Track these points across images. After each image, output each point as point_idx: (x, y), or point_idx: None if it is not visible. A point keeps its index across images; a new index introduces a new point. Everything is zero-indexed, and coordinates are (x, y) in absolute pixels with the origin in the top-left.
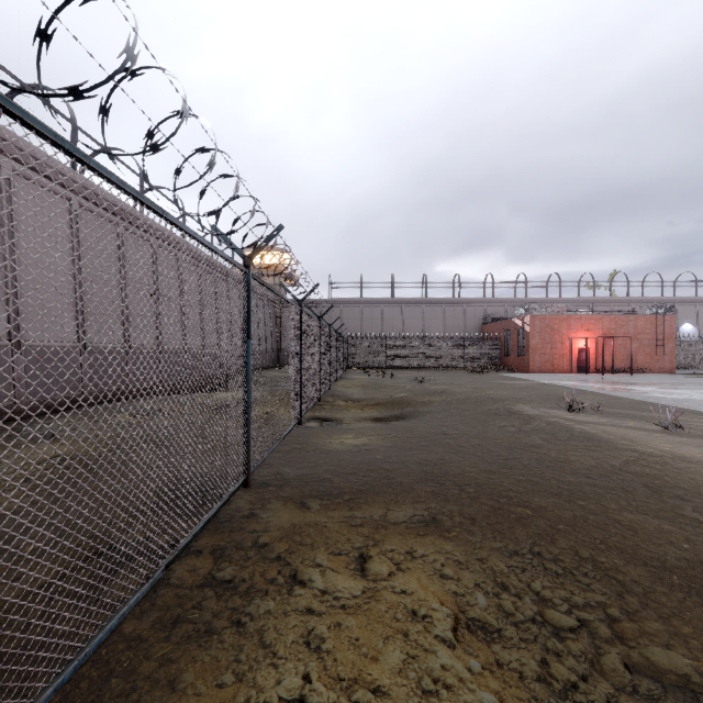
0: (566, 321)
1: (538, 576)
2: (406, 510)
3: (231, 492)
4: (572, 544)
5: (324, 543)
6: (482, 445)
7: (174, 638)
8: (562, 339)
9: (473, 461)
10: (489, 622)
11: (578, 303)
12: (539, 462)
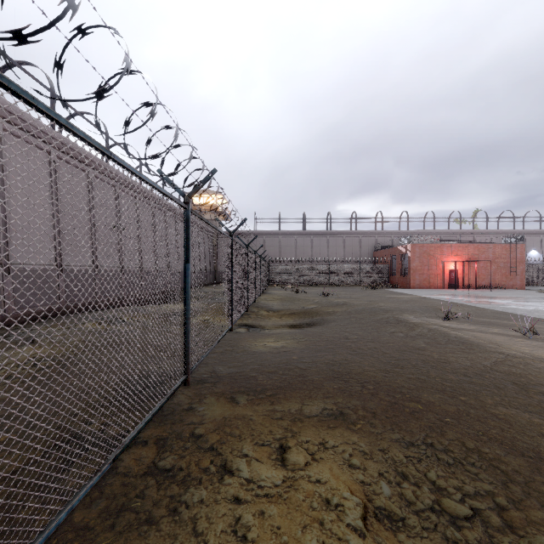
0: (439, 248)
1: (433, 466)
2: (318, 404)
3: (172, 390)
4: (459, 436)
5: (250, 434)
6: (377, 348)
7: (117, 527)
8: (437, 263)
9: (371, 362)
10: (394, 511)
11: (448, 234)
12: (425, 363)
